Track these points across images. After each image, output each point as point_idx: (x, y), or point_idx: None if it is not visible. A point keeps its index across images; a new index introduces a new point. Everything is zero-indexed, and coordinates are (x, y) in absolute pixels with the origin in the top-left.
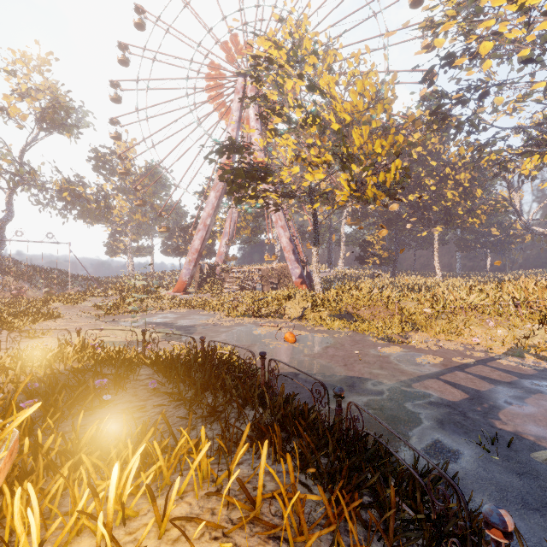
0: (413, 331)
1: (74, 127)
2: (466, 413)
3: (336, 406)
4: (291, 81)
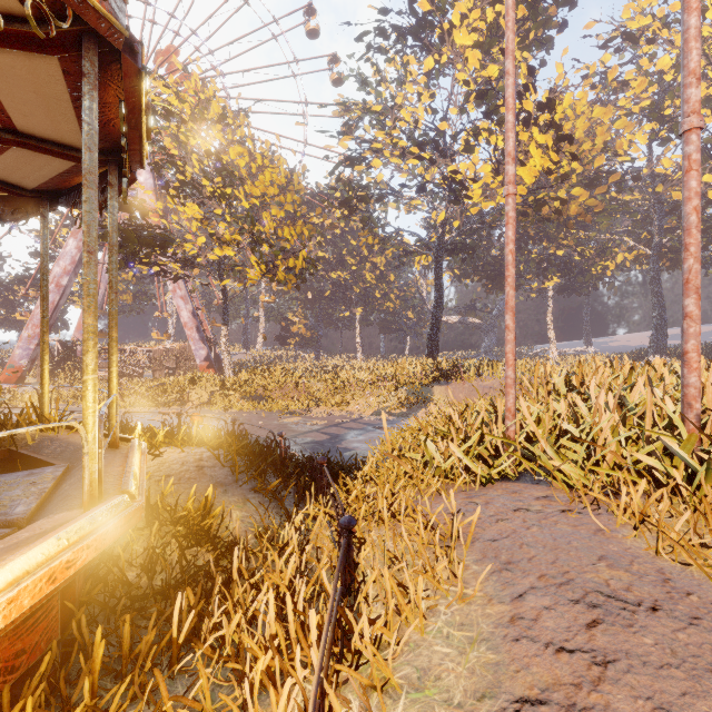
0: (316, 406)
1: None
2: (324, 444)
3: (232, 430)
4: (196, 137)
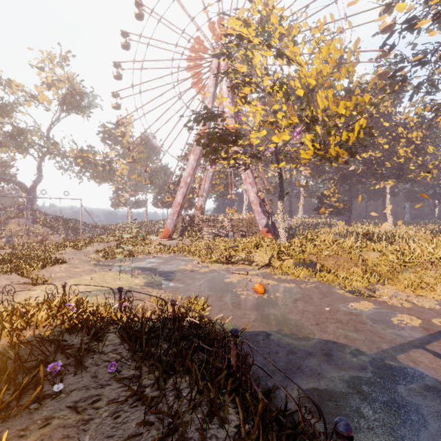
0: (379, 283)
1: (86, 108)
2: None
3: None
4: (259, 55)
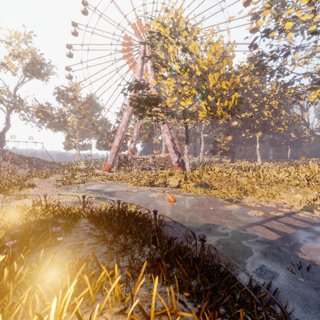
0: (245, 195)
1: (45, 75)
2: (280, 247)
3: (201, 246)
4: (172, 46)
